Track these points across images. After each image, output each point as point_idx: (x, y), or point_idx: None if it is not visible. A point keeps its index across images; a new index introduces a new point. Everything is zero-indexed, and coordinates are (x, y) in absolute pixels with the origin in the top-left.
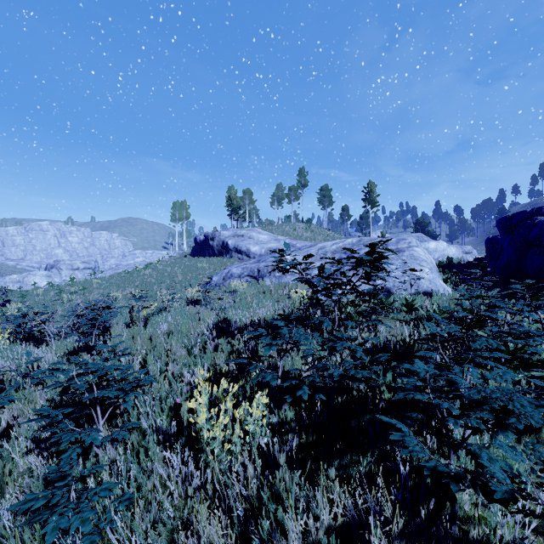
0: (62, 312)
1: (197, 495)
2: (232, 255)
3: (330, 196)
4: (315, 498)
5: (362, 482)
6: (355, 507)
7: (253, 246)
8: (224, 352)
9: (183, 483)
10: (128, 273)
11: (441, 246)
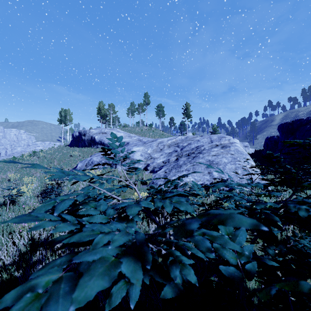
0: None
1: None
2: (98, 146)
3: (163, 111)
4: None
5: None
6: None
7: None
8: None
9: None
10: (15, 159)
11: (236, 142)
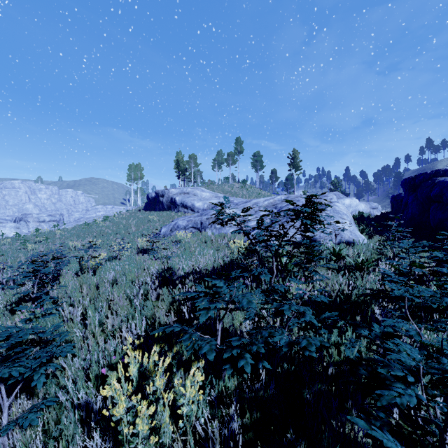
0: (25, 260)
1: None
2: (179, 209)
3: (261, 161)
4: None
5: None
6: None
7: (197, 202)
8: (165, 302)
9: None
10: (88, 225)
11: (354, 202)
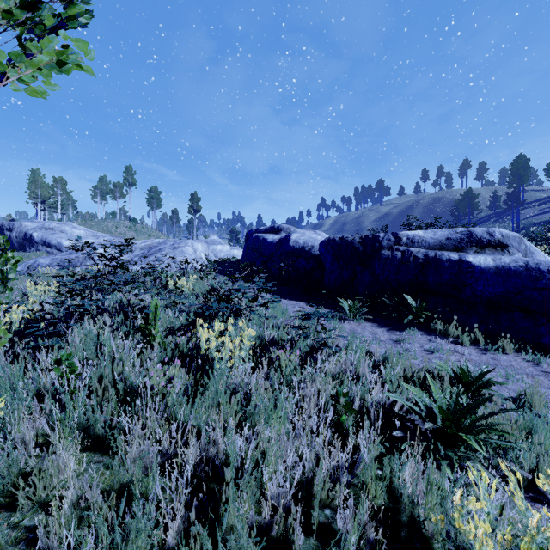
0: None
1: None
2: (38, 248)
3: (158, 199)
4: None
5: None
6: None
7: (66, 241)
8: None
9: None
10: None
11: (225, 248)
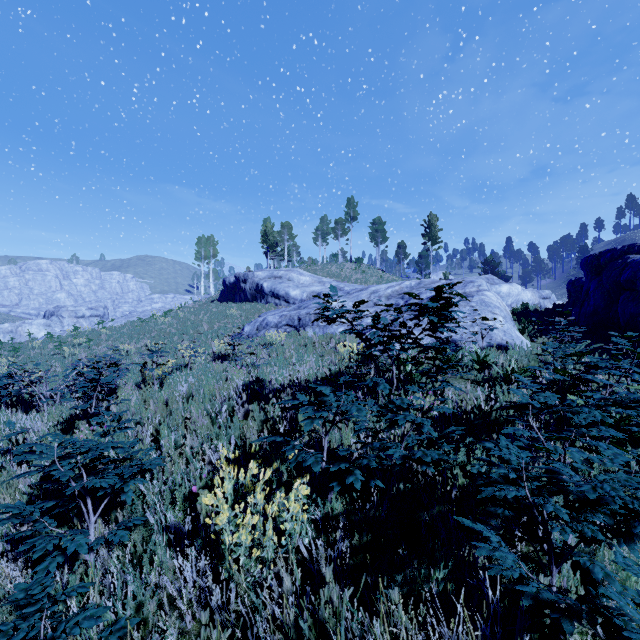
0: (62, 369)
1: (216, 618)
2: (268, 300)
3: (383, 231)
4: (371, 621)
5: (435, 605)
6: (426, 639)
7: (293, 290)
8: (256, 421)
9: (198, 599)
10: (143, 321)
11: (515, 289)
